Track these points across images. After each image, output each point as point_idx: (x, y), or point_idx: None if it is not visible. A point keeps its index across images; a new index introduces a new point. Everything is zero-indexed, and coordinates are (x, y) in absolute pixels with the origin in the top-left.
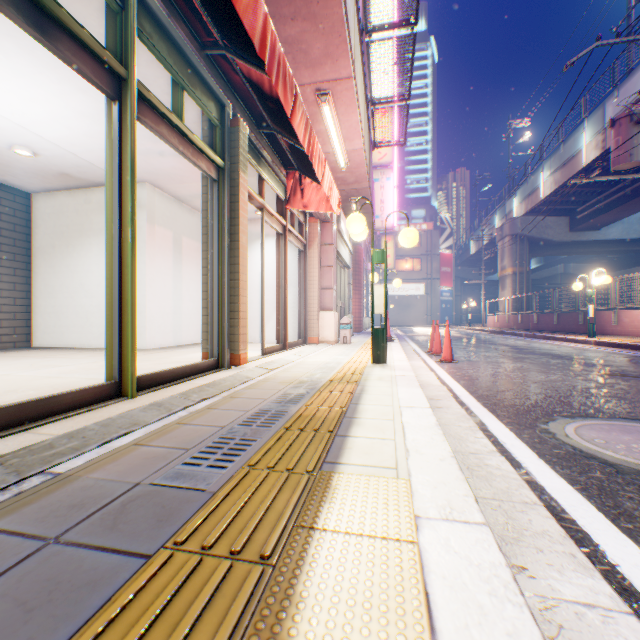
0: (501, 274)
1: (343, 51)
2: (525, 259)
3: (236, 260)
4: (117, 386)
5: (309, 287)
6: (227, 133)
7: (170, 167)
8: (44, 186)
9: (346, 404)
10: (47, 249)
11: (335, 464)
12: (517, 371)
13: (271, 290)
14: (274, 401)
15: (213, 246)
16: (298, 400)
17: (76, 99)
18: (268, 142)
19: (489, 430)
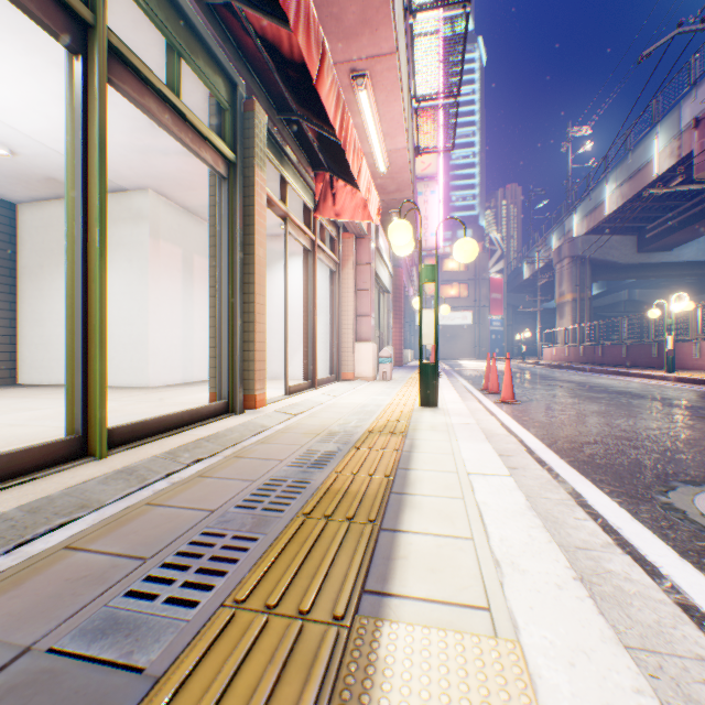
0: (559, 301)
1: (384, 16)
2: (587, 284)
3: (251, 278)
4: (80, 442)
5: (343, 314)
6: (239, 119)
7: (176, 169)
8: (29, 194)
9: (392, 469)
10: (34, 269)
11: (382, 597)
12: (596, 415)
13: (298, 318)
14: (293, 464)
15: (222, 260)
16: (326, 462)
17: (51, 77)
18: (291, 133)
19: (590, 505)
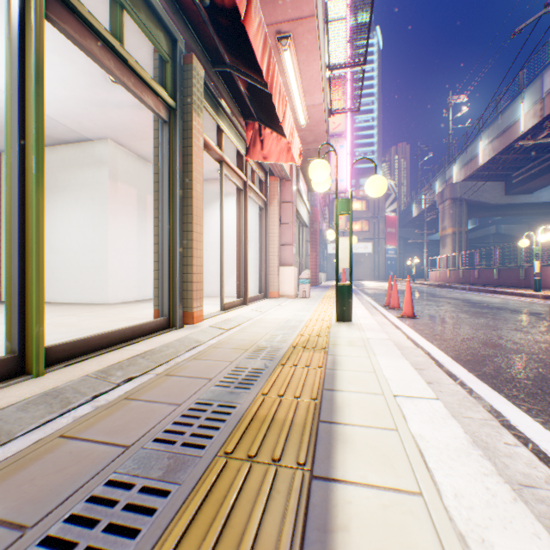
0: (442, 234)
1: None
2: (464, 220)
3: (189, 209)
4: (15, 361)
5: (269, 243)
6: (179, 70)
7: (129, 121)
8: None
9: (318, 391)
10: None
11: None
12: (487, 328)
13: (233, 246)
14: (220, 383)
15: (164, 194)
16: (253, 381)
17: None
18: (225, 85)
19: (515, 426)
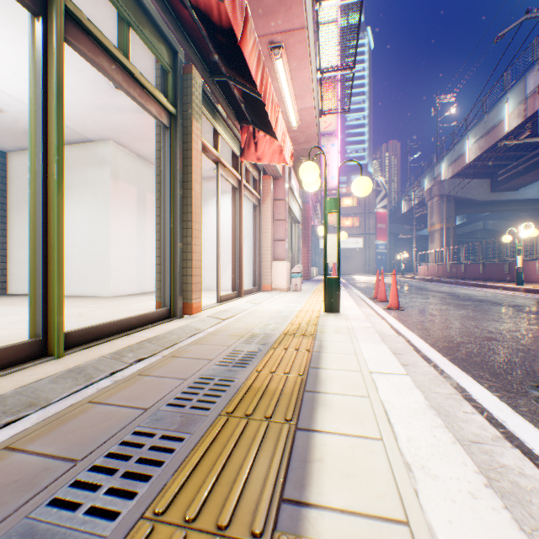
0: (430, 229)
1: None
2: (452, 216)
3: (188, 208)
4: (40, 344)
5: (263, 239)
6: (179, 80)
7: (130, 124)
8: (16, 144)
9: (305, 368)
10: (20, 203)
11: (300, 508)
12: (466, 319)
13: (228, 242)
14: (220, 363)
15: (165, 194)
16: (248, 361)
17: (27, 46)
18: (222, 92)
19: (475, 399)
